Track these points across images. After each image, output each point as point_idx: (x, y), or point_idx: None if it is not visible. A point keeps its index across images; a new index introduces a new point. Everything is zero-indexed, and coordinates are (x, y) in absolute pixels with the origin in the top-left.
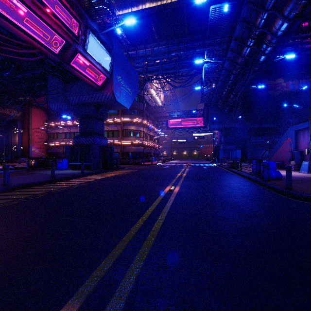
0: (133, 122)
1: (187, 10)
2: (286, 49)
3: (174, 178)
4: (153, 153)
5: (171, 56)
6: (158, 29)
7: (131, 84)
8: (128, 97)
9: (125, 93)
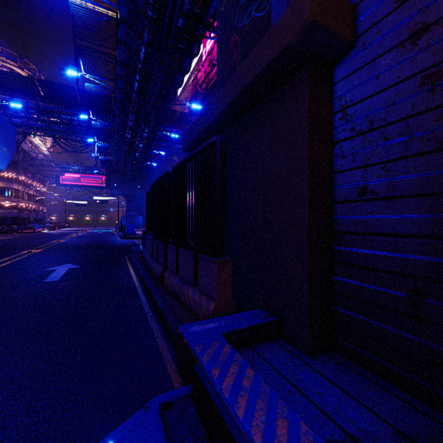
0: (0, 177)
1: (79, 91)
2: (164, 144)
3: (63, 238)
4: (34, 219)
5: (62, 119)
6: (45, 90)
7: (8, 143)
8: (4, 158)
9: (1, 154)
